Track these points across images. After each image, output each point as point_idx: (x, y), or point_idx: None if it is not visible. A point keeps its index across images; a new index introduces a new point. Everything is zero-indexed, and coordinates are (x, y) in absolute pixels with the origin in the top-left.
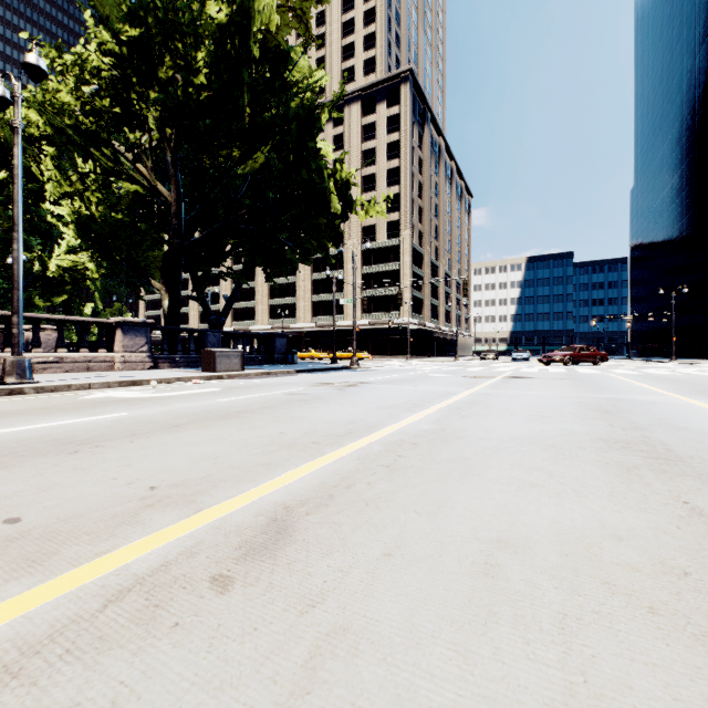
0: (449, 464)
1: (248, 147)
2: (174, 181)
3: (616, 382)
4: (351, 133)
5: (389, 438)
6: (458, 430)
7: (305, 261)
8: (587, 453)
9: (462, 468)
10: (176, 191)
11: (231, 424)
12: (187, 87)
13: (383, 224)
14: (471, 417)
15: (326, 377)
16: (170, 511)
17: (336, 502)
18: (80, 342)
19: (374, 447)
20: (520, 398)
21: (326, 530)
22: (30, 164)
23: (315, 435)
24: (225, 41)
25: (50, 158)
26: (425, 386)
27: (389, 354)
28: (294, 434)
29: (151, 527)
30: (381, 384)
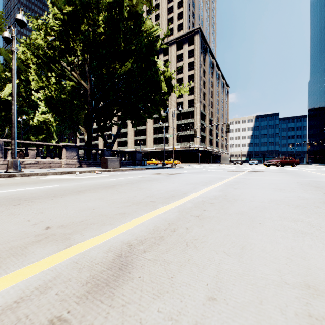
0: (237, 215)
1: (123, 62)
2: (89, 80)
3: (310, 173)
4: (171, 59)
5: (196, 199)
6: (235, 196)
7: (150, 117)
8: (324, 210)
9: (247, 219)
10: (90, 84)
11: (108, 191)
12: (94, 33)
13: (186, 101)
14: (240, 189)
15: (160, 171)
16: (49, 246)
17: (165, 242)
18: (46, 154)
19: (187, 204)
20: (262, 180)
21: (158, 268)
22: (28, 76)
23: (153, 197)
24: (111, 10)
25: (33, 70)
26: (209, 175)
27: (189, 162)
28: (141, 196)
29: (29, 259)
30: (187, 174)
